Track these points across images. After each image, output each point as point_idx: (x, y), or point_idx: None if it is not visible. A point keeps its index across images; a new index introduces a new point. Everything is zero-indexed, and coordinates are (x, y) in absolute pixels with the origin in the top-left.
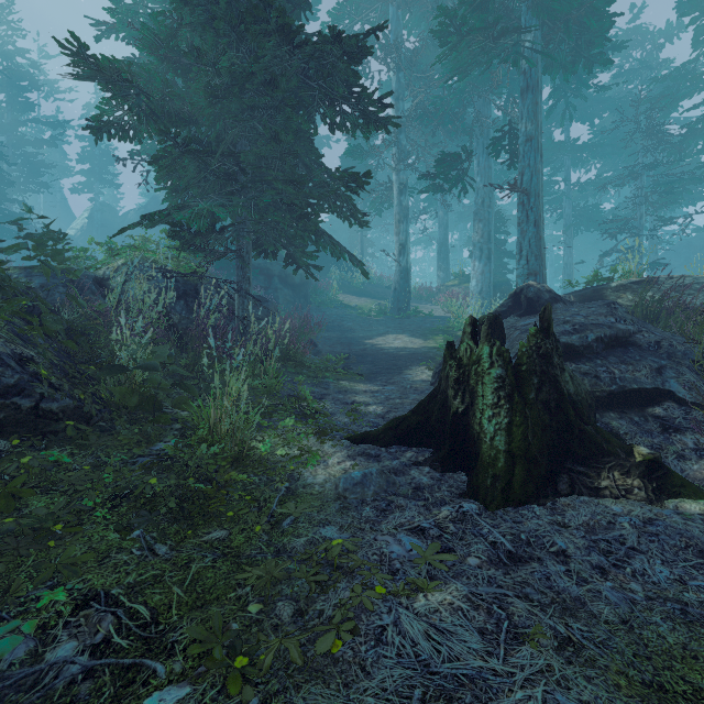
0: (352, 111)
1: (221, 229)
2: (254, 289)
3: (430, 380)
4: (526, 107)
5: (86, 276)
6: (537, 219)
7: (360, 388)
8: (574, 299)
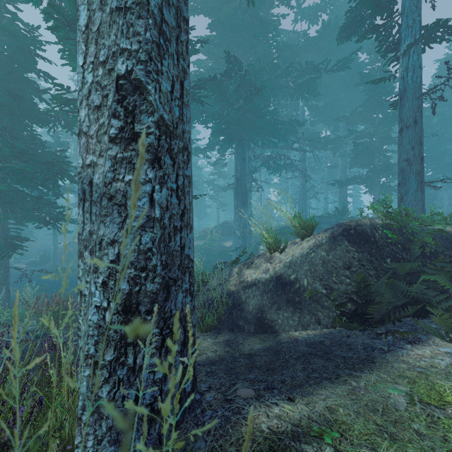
0: None
1: None
2: None
3: None
4: None
5: None
6: None
7: None
8: None
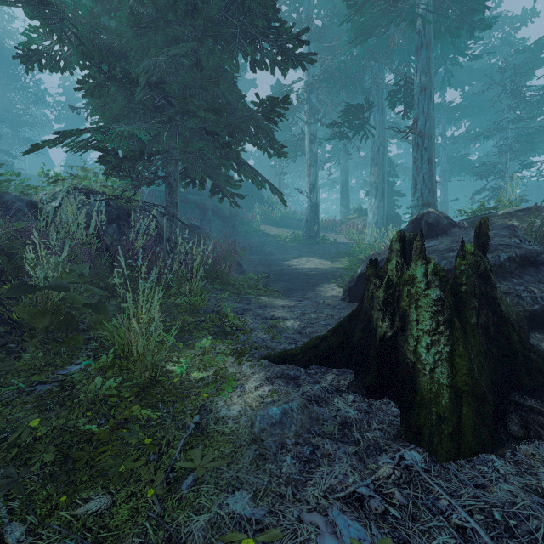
0: (271, 48)
1: (149, 156)
2: (191, 220)
3: (340, 296)
4: (420, 62)
5: (12, 198)
6: (430, 157)
7: (278, 304)
8: (467, 225)
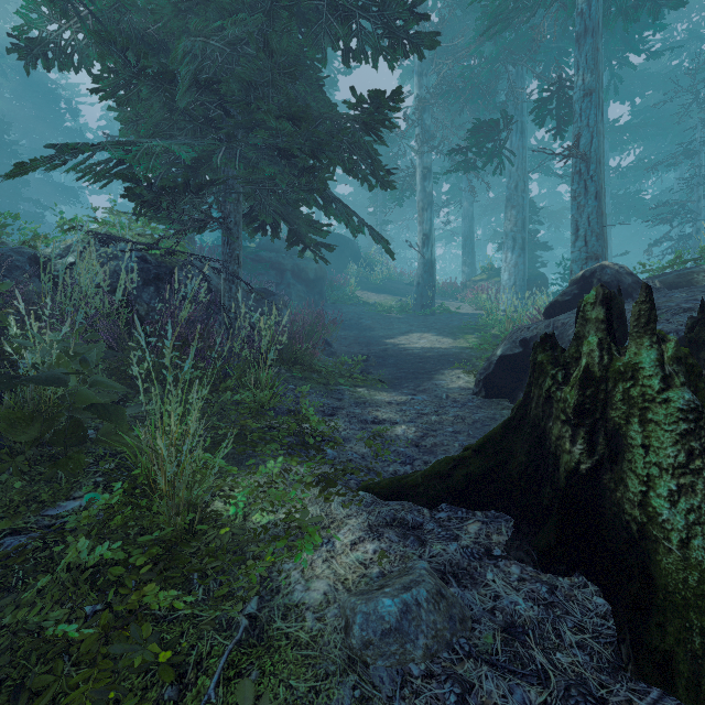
0: (373, 28)
1: (198, 189)
2: (265, 285)
3: (470, 388)
4: (583, 55)
5: (3, 248)
6: (598, 190)
7: (382, 399)
8: (660, 285)
